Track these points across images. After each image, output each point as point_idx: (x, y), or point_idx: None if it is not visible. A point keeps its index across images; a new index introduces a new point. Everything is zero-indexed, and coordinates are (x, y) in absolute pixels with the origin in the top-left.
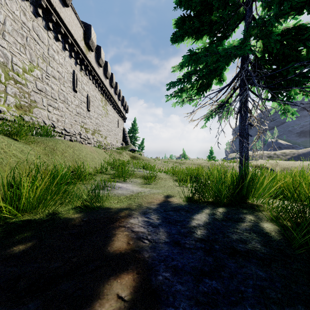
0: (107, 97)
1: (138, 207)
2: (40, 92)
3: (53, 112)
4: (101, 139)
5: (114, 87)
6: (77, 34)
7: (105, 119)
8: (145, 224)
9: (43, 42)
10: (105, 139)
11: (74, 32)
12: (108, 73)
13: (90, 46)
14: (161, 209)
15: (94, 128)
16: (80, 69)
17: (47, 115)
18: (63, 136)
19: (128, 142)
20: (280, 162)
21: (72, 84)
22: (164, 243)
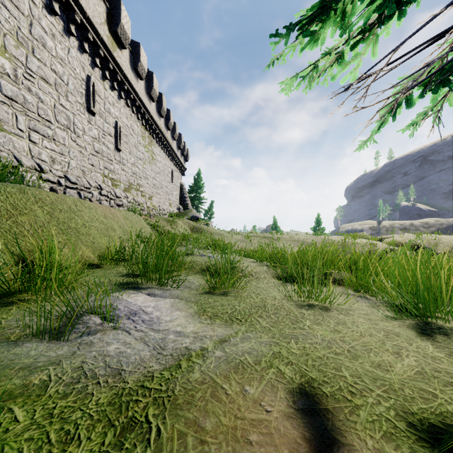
0: (153, 132)
1: None
2: (12, 102)
3: (42, 144)
4: (143, 199)
5: (165, 118)
6: (94, 10)
7: (149, 167)
8: None
9: (18, 8)
10: (149, 199)
11: (88, 5)
12: (154, 91)
13: (120, 37)
14: None
15: (130, 181)
16: (102, 76)
17: (27, 148)
18: (61, 190)
19: (188, 205)
20: (442, 237)
21: (85, 99)
22: None
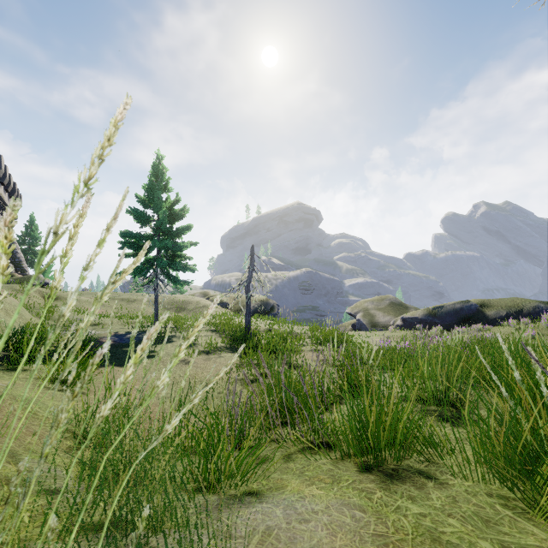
0: None
1: (104, 336)
2: None
3: None
4: None
5: None
6: None
7: None
8: (110, 338)
9: None
10: None
11: None
12: None
13: None
14: (115, 335)
15: None
16: None
17: None
18: None
19: (21, 263)
20: (238, 295)
21: None
22: (118, 339)
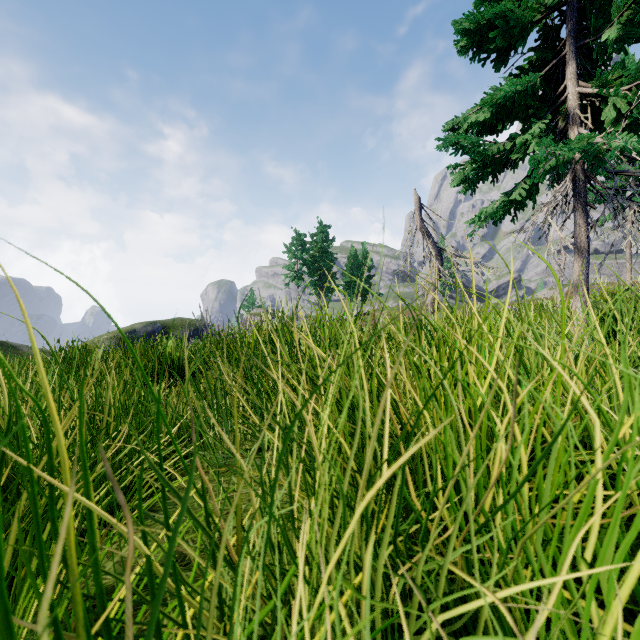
0: None
1: None
2: None
3: None
4: None
5: None
6: None
7: None
8: None
9: None
10: None
11: None
12: None
13: None
14: None
15: None
16: None
17: None
18: None
19: None
20: None
21: None
22: None
